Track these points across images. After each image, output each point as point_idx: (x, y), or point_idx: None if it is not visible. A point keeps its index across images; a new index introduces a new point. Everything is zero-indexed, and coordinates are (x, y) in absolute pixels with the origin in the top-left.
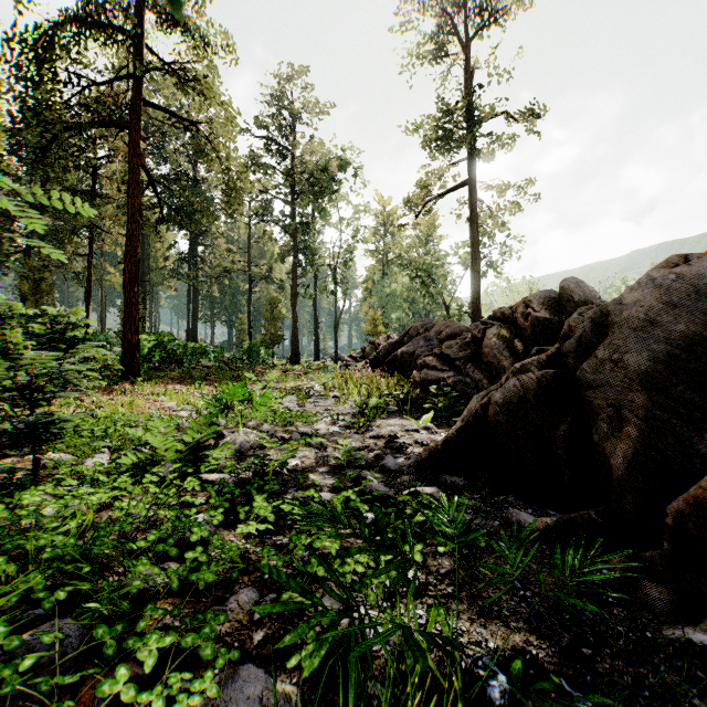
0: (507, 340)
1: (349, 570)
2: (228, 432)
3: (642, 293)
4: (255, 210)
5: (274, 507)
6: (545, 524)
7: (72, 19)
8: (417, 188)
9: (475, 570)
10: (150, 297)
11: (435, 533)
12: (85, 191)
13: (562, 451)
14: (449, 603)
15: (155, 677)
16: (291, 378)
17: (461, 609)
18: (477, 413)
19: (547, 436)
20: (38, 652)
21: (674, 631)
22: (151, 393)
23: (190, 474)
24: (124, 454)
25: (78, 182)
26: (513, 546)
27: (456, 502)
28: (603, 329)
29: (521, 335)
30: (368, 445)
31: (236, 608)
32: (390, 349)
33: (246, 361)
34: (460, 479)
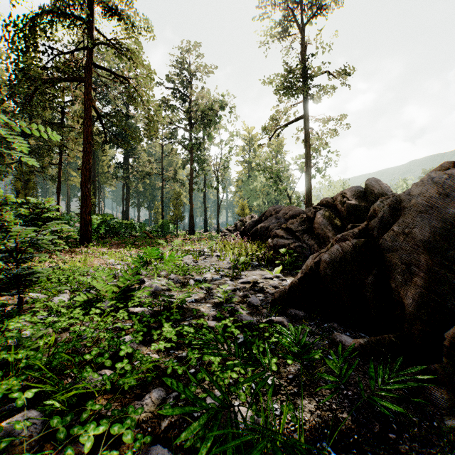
0: (330, 219)
1: (227, 377)
2: (147, 279)
3: (424, 187)
4: (166, 135)
5: (177, 330)
6: (359, 343)
7: (48, 12)
8: (270, 120)
9: (312, 376)
10: (99, 191)
11: (285, 349)
12: (57, 123)
13: (370, 293)
14: (295, 399)
15: (92, 453)
16: (189, 243)
17: (303, 403)
18: (312, 268)
19: (359, 284)
20: (12, 435)
21: (453, 421)
22: (98, 253)
23: (122, 307)
24: (78, 294)
25: (53, 118)
26: (340, 362)
27: (300, 330)
28: (397, 212)
29: (340, 215)
30: (239, 288)
31: (150, 402)
32: (253, 225)
33: (160, 232)
34: (300, 312)
